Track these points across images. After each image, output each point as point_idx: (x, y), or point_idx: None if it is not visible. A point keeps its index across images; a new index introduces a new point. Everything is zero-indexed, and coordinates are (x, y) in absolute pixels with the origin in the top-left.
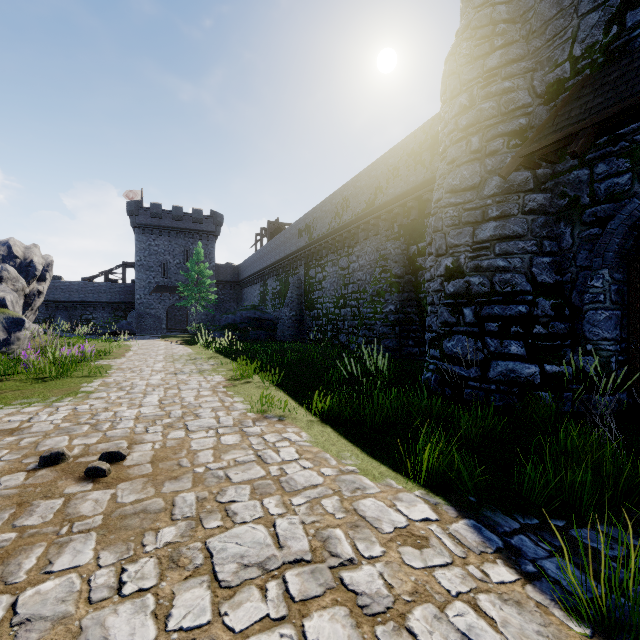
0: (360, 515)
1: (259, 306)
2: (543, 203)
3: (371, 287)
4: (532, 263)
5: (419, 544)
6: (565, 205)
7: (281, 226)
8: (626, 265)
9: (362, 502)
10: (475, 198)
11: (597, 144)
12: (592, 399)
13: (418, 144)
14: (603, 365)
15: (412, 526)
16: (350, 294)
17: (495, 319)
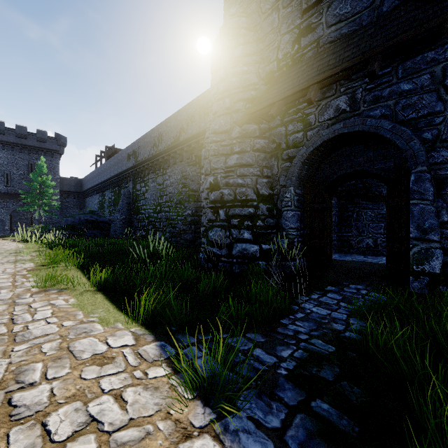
0: (70, 350)
1: (96, 211)
2: (264, 145)
3: (176, 197)
4: (257, 182)
5: (104, 363)
6: (274, 148)
7: (117, 151)
8: (303, 185)
9: (80, 341)
10: (227, 138)
11: (289, 113)
12: (285, 264)
13: (206, 101)
14: (290, 243)
15: (109, 351)
16: (164, 203)
17: (236, 217)
